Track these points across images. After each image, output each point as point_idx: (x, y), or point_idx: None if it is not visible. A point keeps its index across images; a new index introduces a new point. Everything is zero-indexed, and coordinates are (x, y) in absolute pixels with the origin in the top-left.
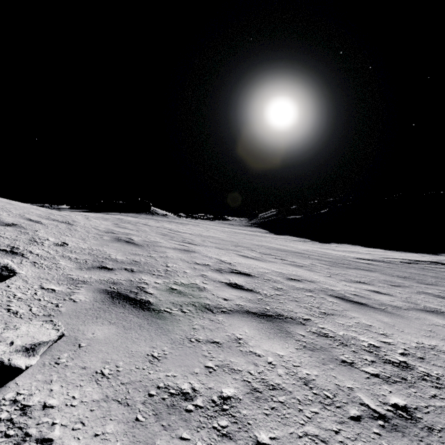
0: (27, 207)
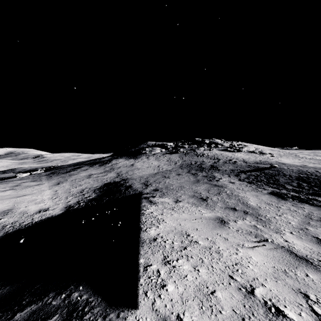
0: (274, 149)
